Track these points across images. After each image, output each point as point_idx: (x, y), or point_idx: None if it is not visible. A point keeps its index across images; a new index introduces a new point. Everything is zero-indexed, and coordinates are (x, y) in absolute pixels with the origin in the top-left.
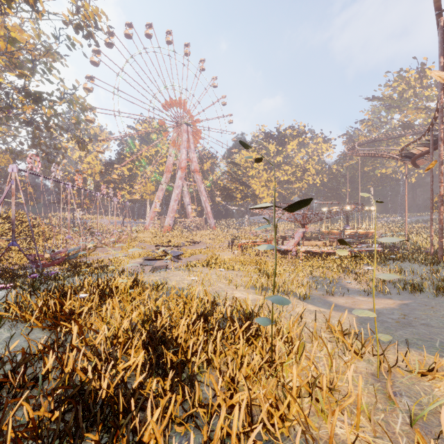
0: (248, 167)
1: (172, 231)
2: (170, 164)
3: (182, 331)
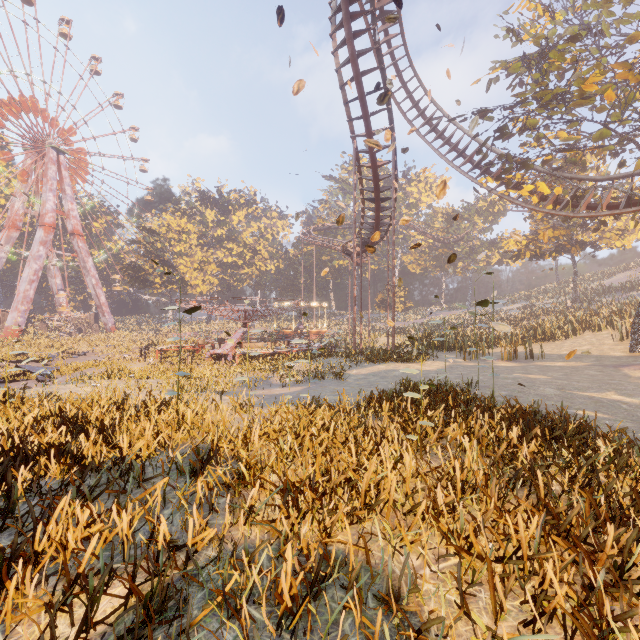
0: (174, 239)
1: (23, 336)
2: (17, 213)
3: (94, 419)
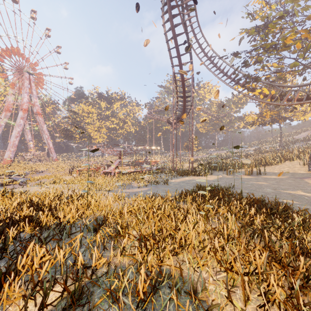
0: (85, 116)
1: (12, 163)
2: (10, 104)
3: (46, 204)
